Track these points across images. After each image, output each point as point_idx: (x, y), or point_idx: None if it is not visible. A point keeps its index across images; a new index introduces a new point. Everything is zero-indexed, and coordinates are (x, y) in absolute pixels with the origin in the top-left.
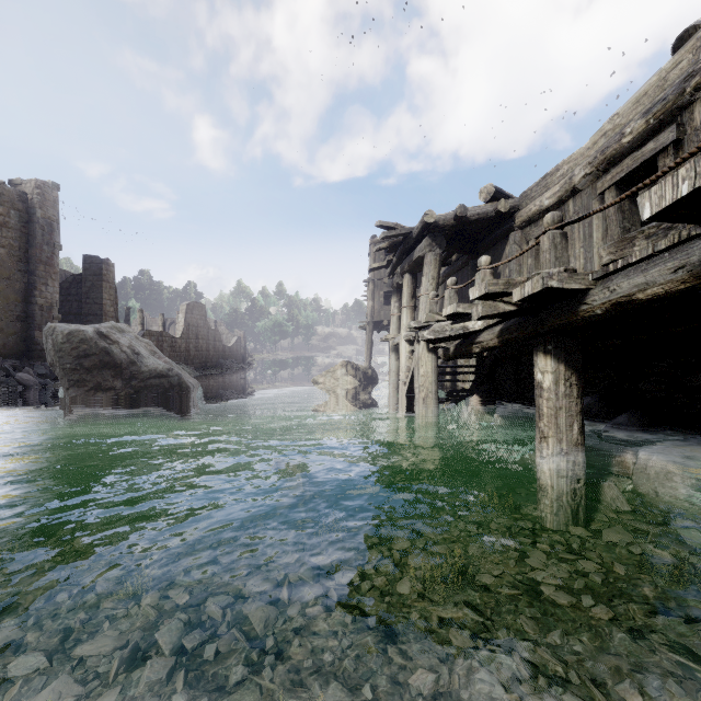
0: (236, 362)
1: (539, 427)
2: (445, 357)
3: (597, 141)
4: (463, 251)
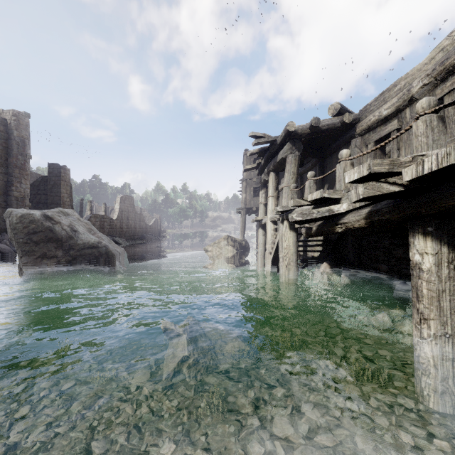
0: (154, 235)
1: (417, 308)
2: (307, 235)
3: (434, 56)
4: (314, 155)
